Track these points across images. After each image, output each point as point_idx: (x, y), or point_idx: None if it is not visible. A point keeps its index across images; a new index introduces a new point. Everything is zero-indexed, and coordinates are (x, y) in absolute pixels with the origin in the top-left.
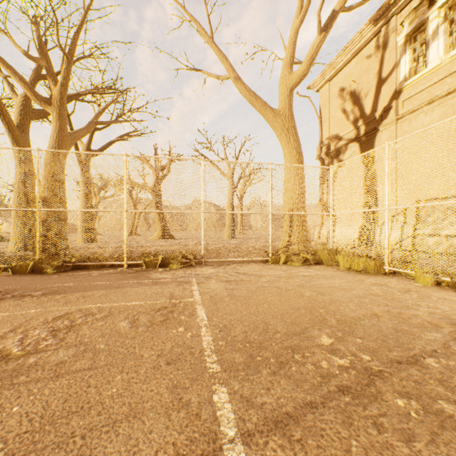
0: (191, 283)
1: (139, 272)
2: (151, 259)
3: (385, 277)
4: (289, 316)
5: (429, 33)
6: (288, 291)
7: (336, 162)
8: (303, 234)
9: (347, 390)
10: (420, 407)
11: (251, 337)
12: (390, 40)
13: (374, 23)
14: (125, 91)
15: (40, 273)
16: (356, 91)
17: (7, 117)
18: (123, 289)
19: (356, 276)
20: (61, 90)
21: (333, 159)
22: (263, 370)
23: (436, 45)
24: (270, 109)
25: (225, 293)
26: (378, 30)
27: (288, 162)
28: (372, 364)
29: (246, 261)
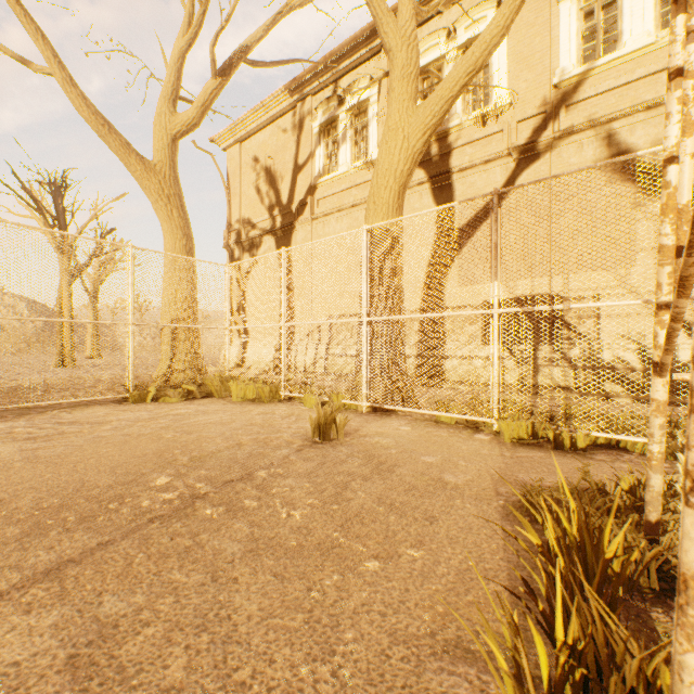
0: None
1: None
2: None
3: (279, 404)
4: (126, 466)
5: (340, 134)
6: (141, 437)
7: (250, 256)
8: (187, 356)
9: (160, 518)
10: (225, 509)
11: (49, 502)
12: (307, 122)
13: (290, 93)
14: None
15: None
16: (273, 169)
17: None
18: None
19: (248, 406)
20: None
21: (245, 252)
22: (53, 532)
23: (345, 150)
24: (138, 157)
25: (19, 456)
26: (295, 104)
27: (171, 247)
28: (205, 489)
29: (84, 404)
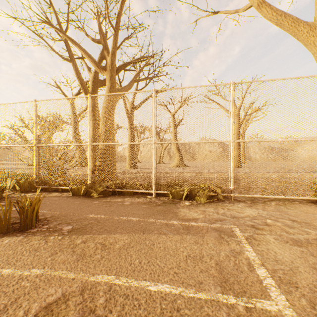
0: (236, 237)
1: (166, 204)
2: (177, 190)
3: None
4: None
5: None
6: None
7: None
8: None
9: None
10: None
11: None
12: None
13: None
14: (154, 54)
15: (88, 197)
16: None
17: (84, 87)
18: (148, 237)
19: None
20: (111, 58)
21: None
22: None
23: None
24: (304, 23)
25: None
26: None
27: None
28: None
29: (284, 199)
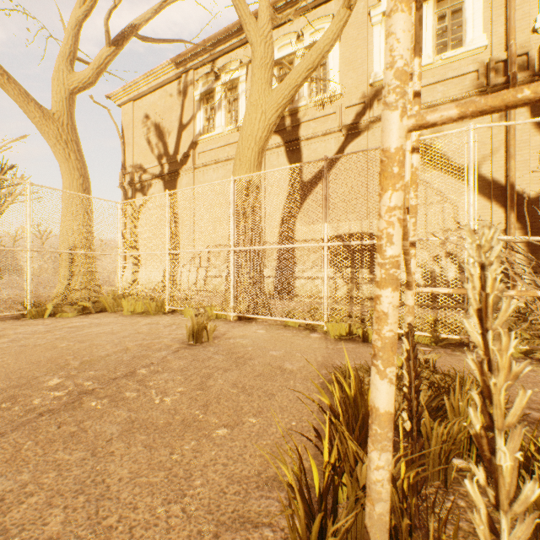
0: None
1: None
2: None
3: (164, 316)
4: (21, 372)
5: (217, 103)
6: (37, 347)
7: (141, 196)
8: (83, 278)
9: (49, 411)
10: (108, 401)
11: None
12: (190, 91)
13: (176, 66)
14: None
15: None
16: (161, 126)
17: None
18: None
19: (137, 318)
20: None
21: (138, 191)
22: None
23: (220, 116)
24: (37, 105)
25: None
26: (180, 74)
27: (69, 185)
28: (92, 386)
29: None
